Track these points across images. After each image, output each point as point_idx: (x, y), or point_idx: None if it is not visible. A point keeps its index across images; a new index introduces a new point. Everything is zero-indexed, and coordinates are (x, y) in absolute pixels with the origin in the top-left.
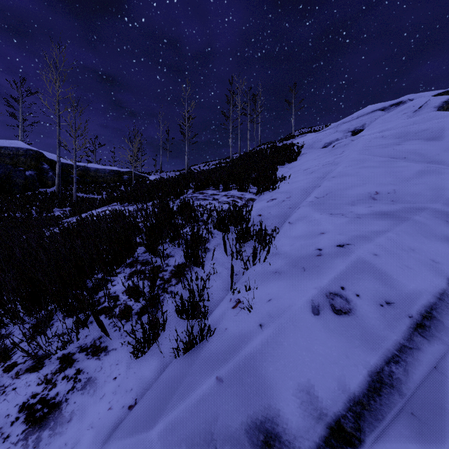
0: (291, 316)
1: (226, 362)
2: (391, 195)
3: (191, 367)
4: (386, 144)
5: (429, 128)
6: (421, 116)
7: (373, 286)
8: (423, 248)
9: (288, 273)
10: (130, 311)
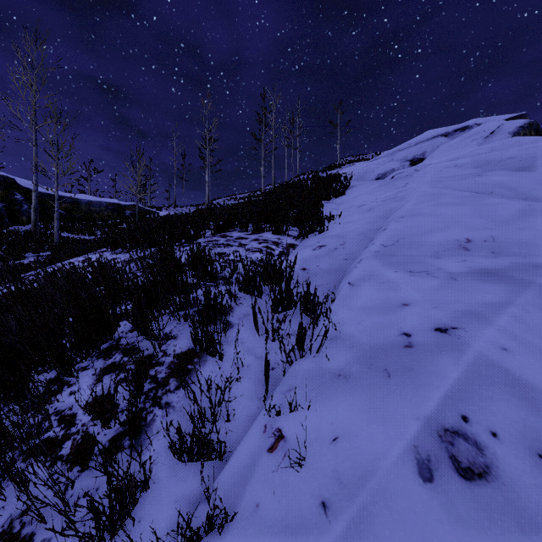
0: (381, 486)
1: None
2: (490, 244)
3: None
4: (463, 174)
5: (515, 156)
6: (500, 142)
7: (517, 414)
8: None
9: (362, 380)
10: (92, 446)
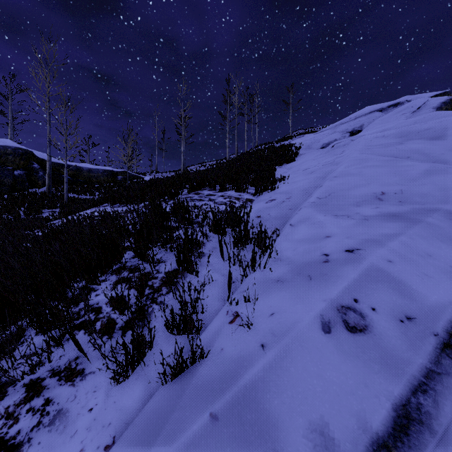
0: (298, 335)
1: (222, 393)
2: (399, 195)
3: (180, 399)
4: (388, 143)
5: (431, 127)
6: (421, 116)
7: (390, 298)
8: (440, 254)
9: (292, 282)
10: (114, 325)
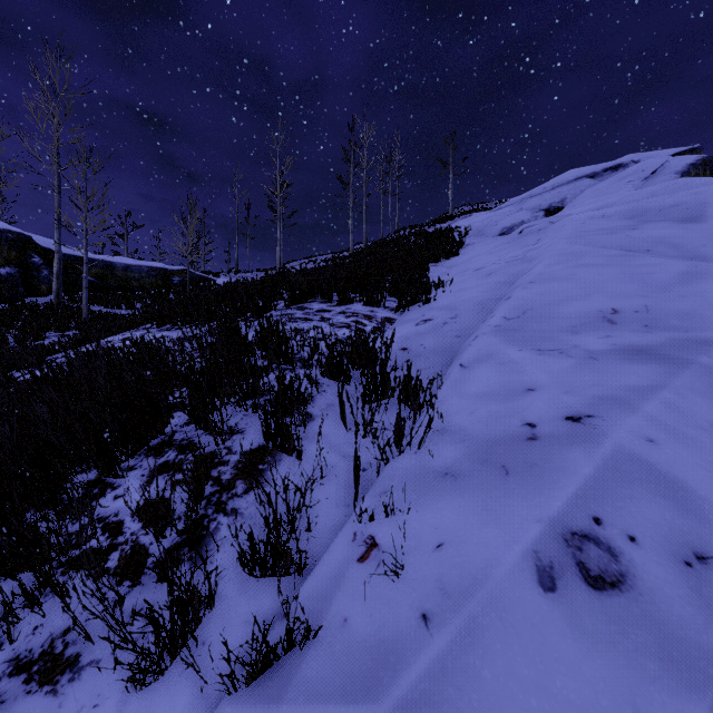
0: (493, 596)
1: None
2: (642, 315)
3: None
4: (612, 227)
5: (681, 203)
6: (662, 185)
7: (661, 515)
8: None
9: (473, 479)
10: (144, 558)
